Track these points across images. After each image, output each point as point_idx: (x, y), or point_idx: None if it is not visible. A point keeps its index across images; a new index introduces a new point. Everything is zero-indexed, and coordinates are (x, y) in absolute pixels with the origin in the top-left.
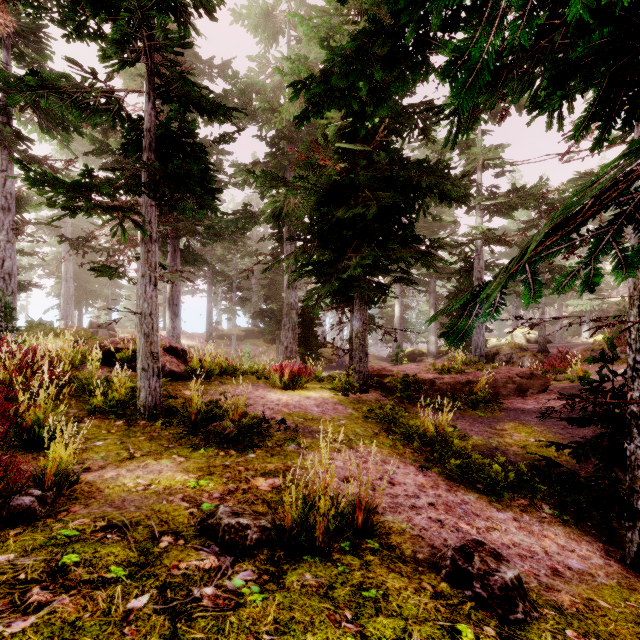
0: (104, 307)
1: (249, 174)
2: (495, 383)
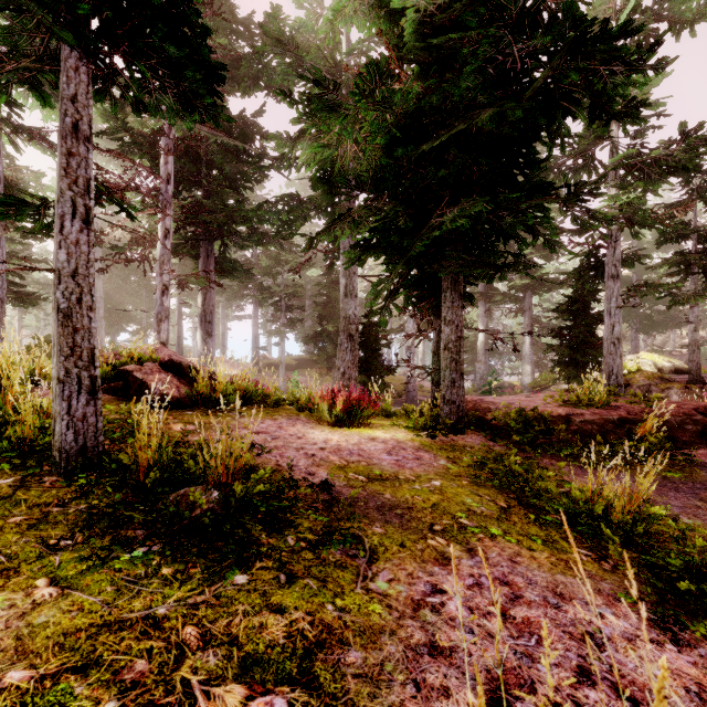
0: (137, 331)
1: (283, 99)
2: (665, 423)
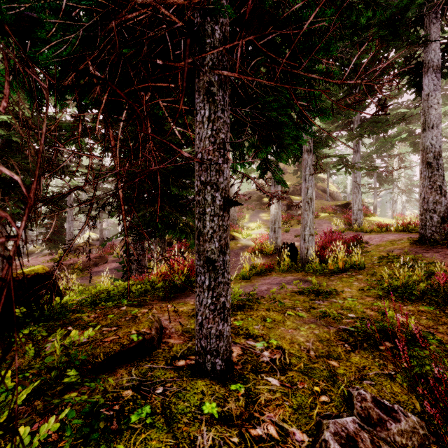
0: None
1: None
2: (84, 262)
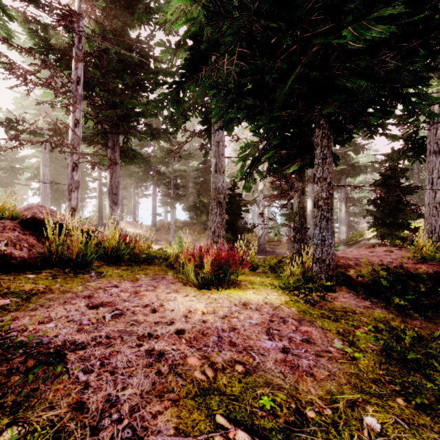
0: None
1: None
2: None
